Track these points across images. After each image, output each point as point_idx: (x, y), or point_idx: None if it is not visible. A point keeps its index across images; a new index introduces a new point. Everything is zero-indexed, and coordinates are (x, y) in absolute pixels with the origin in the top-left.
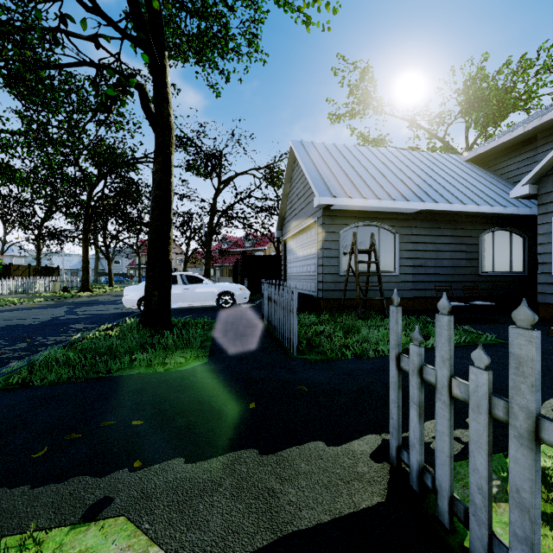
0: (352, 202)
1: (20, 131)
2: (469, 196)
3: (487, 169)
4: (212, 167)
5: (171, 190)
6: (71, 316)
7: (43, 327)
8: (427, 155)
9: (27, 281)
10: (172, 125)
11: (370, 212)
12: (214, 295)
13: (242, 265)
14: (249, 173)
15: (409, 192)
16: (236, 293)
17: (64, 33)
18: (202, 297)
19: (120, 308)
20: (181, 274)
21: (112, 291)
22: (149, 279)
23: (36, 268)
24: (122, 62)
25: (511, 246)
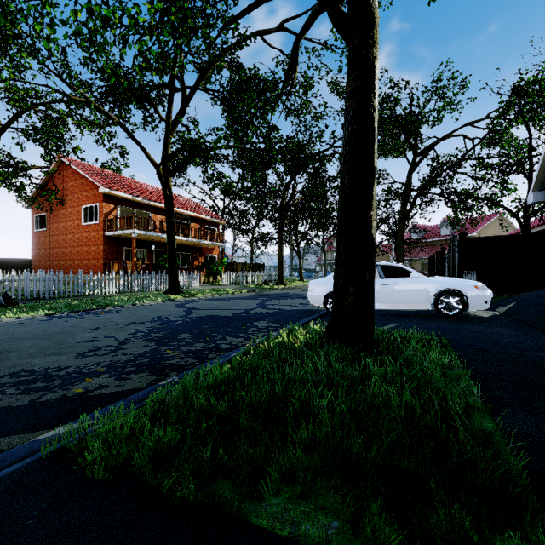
0: None
1: (221, 129)
2: None
3: None
4: (405, 137)
5: (374, 119)
6: (260, 310)
7: (231, 321)
8: None
9: (241, 274)
10: (375, 12)
11: None
12: (428, 294)
13: (459, 253)
14: (456, 134)
15: None
16: (468, 293)
17: (259, 34)
18: (409, 297)
19: (306, 303)
20: (376, 264)
21: (301, 285)
22: (339, 267)
23: (250, 265)
24: (308, 40)
25: None
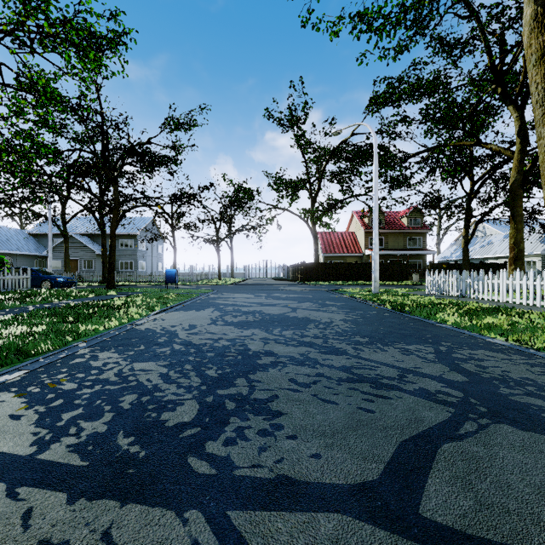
0: (3, 251)
1: None
2: (32, 250)
3: (35, 238)
4: None
5: None
6: None
7: None
8: (14, 230)
9: None
10: None
11: (5, 253)
12: None
13: None
14: None
15: (16, 248)
16: None
17: None
18: None
19: None
20: None
21: None
22: None
23: None
24: None
25: (43, 263)
